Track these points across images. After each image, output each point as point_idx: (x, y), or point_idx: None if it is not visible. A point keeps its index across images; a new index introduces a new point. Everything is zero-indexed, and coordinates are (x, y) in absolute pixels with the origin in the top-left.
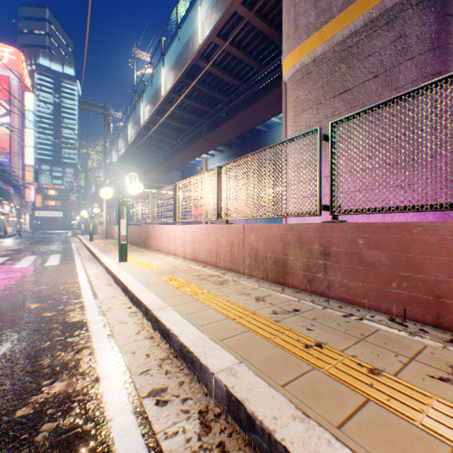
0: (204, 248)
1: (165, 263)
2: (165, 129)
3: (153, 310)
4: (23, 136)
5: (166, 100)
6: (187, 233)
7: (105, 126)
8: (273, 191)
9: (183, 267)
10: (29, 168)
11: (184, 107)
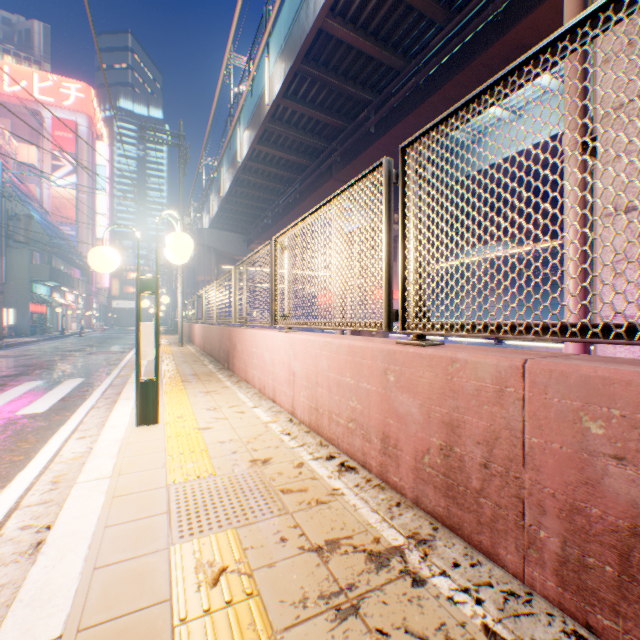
0: (341, 406)
1: (240, 437)
2: (275, 169)
3: None
4: (94, 200)
5: (274, 115)
6: (299, 357)
7: (180, 165)
8: None
9: (282, 464)
10: (101, 243)
11: (303, 126)
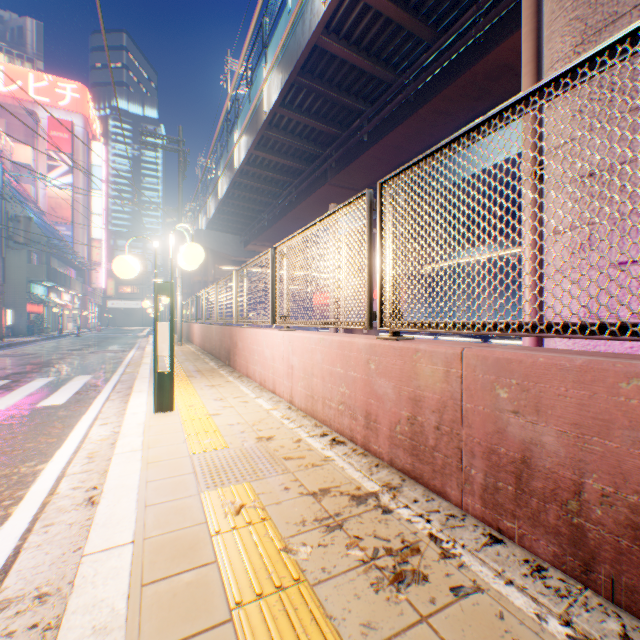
0: (333, 392)
1: (246, 421)
2: (271, 173)
3: None
4: (89, 200)
5: (271, 122)
6: (297, 352)
7: (180, 170)
8: (636, 225)
9: (284, 440)
10: (96, 244)
11: (299, 133)
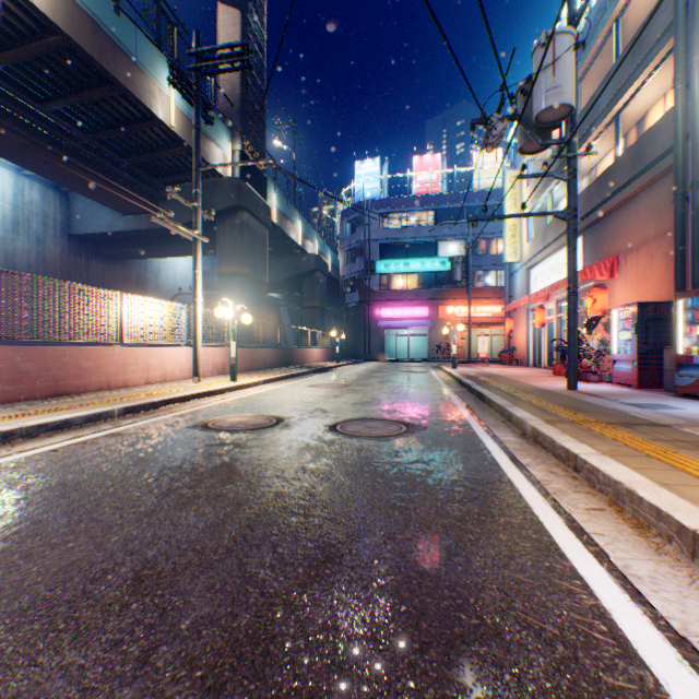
0: None
1: None
2: None
3: (26, 425)
4: None
5: None
6: None
7: None
8: None
9: None
10: None
11: None
